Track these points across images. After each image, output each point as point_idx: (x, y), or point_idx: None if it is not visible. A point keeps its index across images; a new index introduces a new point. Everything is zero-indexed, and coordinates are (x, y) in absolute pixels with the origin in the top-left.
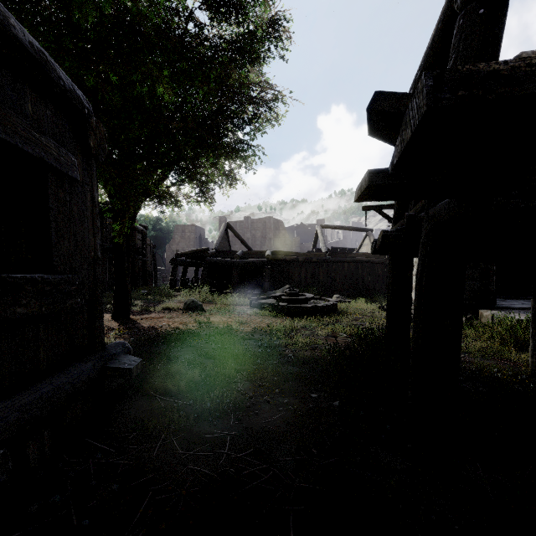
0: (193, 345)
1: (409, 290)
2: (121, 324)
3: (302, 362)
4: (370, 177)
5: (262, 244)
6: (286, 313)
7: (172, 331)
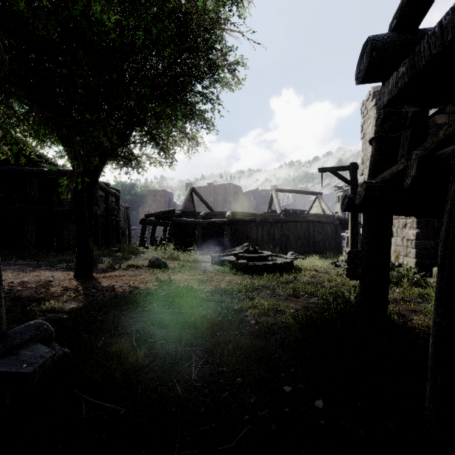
0: (149, 309)
1: (388, 251)
2: (80, 283)
3: (267, 331)
4: None
5: (223, 206)
6: (246, 270)
7: (130, 291)
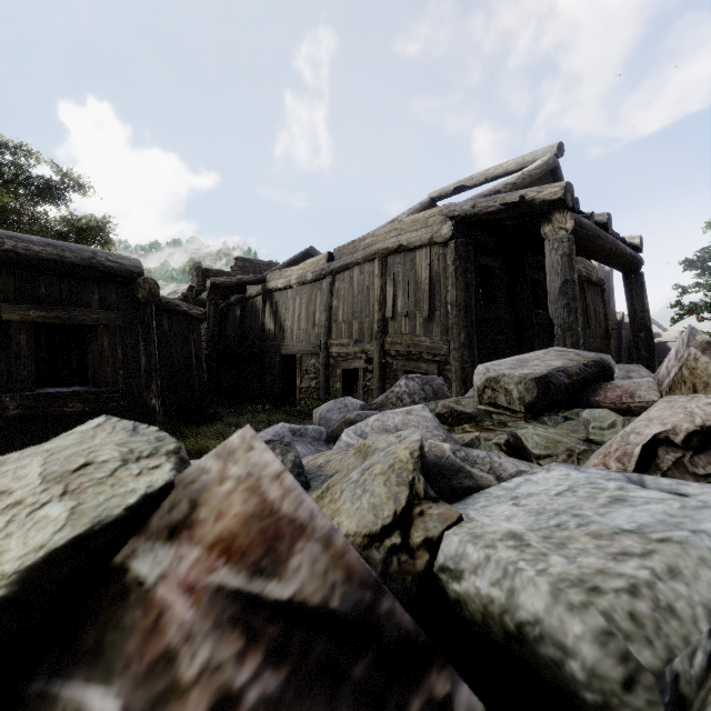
0: None
1: None
2: None
3: None
4: None
5: None
6: None
7: None
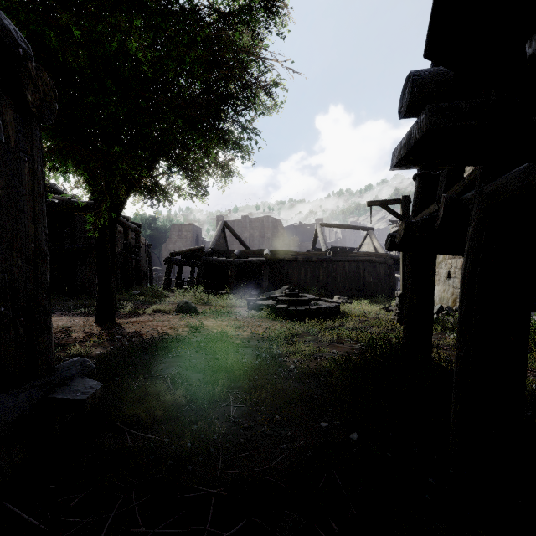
0: (181, 355)
1: (432, 292)
2: (103, 329)
3: (307, 376)
4: (431, 118)
5: (260, 243)
6: (286, 316)
7: (159, 337)
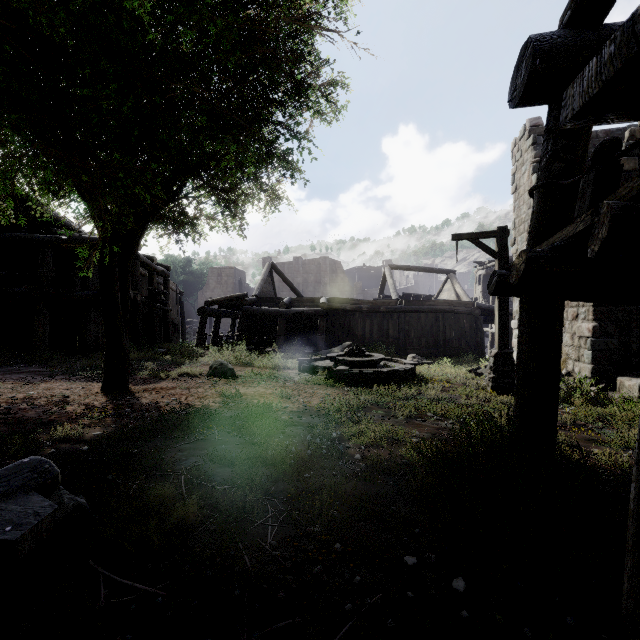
0: (207, 437)
1: (558, 353)
2: (109, 400)
3: (379, 471)
4: None
5: (316, 290)
6: (348, 381)
7: (181, 411)
